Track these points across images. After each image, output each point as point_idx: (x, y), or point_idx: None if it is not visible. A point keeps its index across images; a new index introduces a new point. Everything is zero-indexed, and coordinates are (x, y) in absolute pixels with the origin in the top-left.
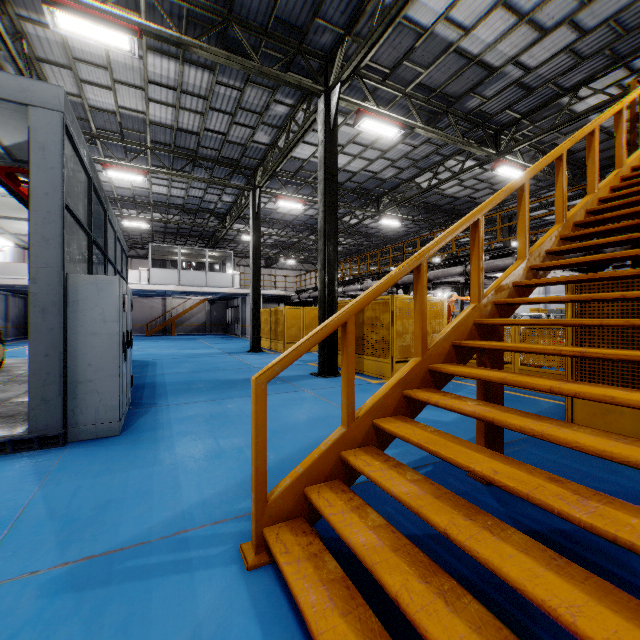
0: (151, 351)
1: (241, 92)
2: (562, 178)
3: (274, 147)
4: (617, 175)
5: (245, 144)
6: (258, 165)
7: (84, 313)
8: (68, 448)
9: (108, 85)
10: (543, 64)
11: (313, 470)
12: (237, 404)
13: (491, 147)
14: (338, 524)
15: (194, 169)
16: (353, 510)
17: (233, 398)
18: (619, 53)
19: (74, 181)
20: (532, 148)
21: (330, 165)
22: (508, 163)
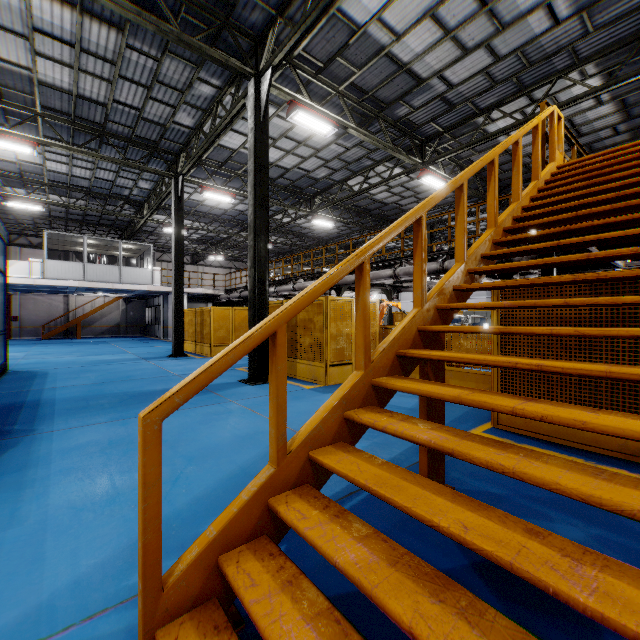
0: (44, 358)
1: (158, 62)
2: (494, 183)
3: (199, 131)
4: (536, 186)
5: (165, 124)
6: (181, 150)
7: None
8: None
9: None
10: (464, 82)
11: (231, 530)
12: None
13: (417, 156)
14: (263, 619)
15: (102, 147)
16: (284, 588)
17: None
18: (524, 82)
19: None
20: (452, 162)
21: (261, 155)
22: (432, 173)
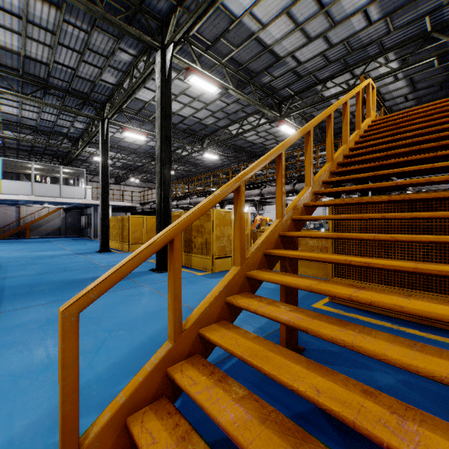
0: None
1: (88, 35)
2: (331, 130)
3: (120, 87)
4: (358, 134)
5: (94, 81)
6: (106, 100)
7: None
8: None
9: None
10: (308, 61)
11: (137, 396)
12: None
13: (277, 111)
14: None
15: (45, 96)
16: (178, 442)
17: None
18: (348, 63)
19: None
20: (300, 116)
21: (165, 106)
22: (287, 123)
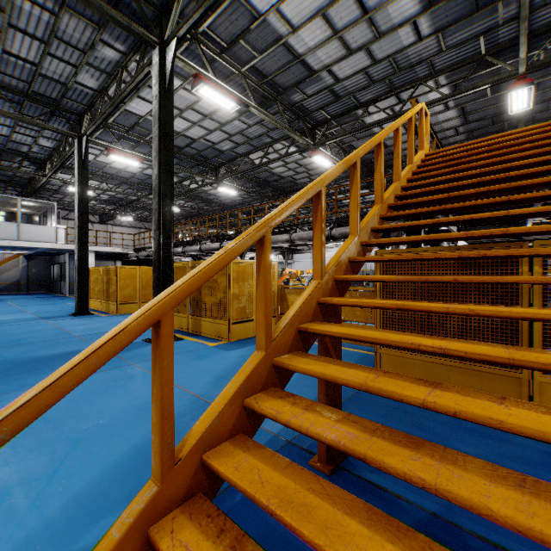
0: None
1: (55, 17)
2: (381, 163)
3: (103, 94)
4: (411, 169)
5: (66, 83)
6: (84, 111)
7: None
8: None
9: None
10: (348, 78)
11: None
12: None
13: (309, 138)
14: None
15: None
16: None
17: (28, 388)
18: (394, 85)
19: None
20: (337, 145)
21: (165, 122)
22: (321, 153)
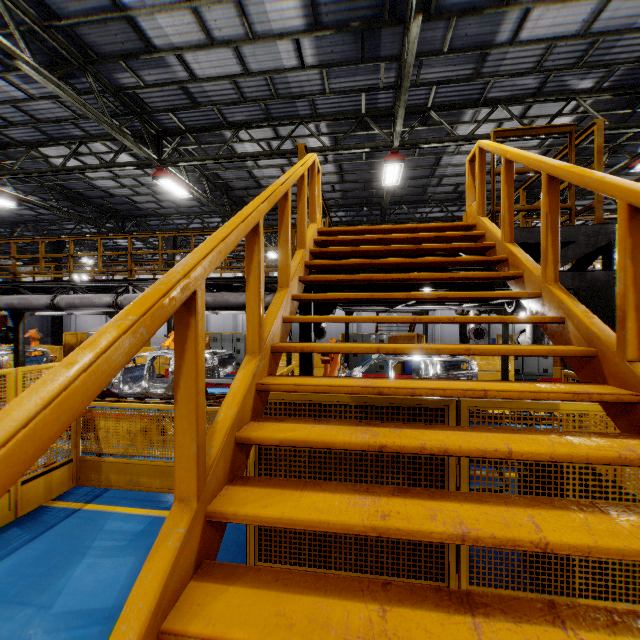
0: None
1: None
2: (259, 268)
3: None
4: (303, 259)
5: None
6: None
7: None
8: None
9: None
10: (209, 80)
11: None
12: None
13: (152, 149)
14: None
15: None
16: None
17: None
18: (271, 113)
19: None
20: (197, 169)
21: None
22: (172, 177)
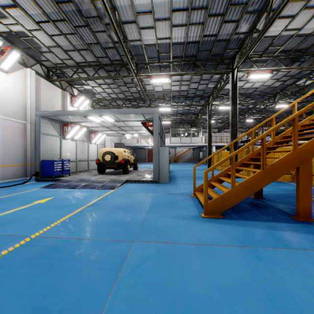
0: (171, 168)
1: (201, 76)
2: (294, 112)
3: (216, 88)
4: None
5: (204, 89)
6: (210, 95)
7: (162, 155)
8: (159, 184)
9: (161, 85)
10: None
11: None
12: (197, 181)
13: None
14: None
15: (186, 101)
16: (209, 189)
17: (196, 180)
18: None
19: (159, 125)
20: None
21: (234, 98)
22: None
